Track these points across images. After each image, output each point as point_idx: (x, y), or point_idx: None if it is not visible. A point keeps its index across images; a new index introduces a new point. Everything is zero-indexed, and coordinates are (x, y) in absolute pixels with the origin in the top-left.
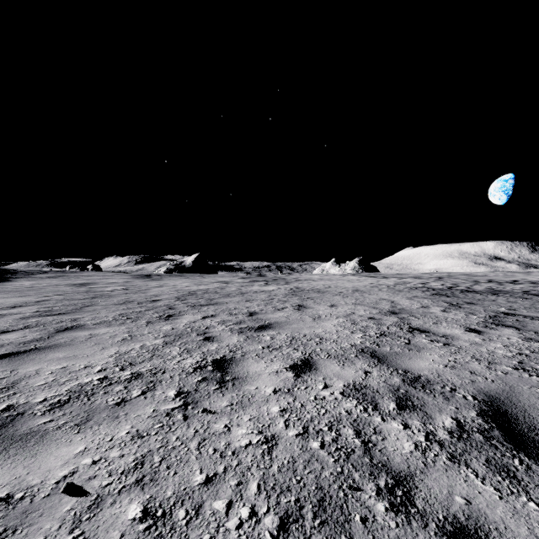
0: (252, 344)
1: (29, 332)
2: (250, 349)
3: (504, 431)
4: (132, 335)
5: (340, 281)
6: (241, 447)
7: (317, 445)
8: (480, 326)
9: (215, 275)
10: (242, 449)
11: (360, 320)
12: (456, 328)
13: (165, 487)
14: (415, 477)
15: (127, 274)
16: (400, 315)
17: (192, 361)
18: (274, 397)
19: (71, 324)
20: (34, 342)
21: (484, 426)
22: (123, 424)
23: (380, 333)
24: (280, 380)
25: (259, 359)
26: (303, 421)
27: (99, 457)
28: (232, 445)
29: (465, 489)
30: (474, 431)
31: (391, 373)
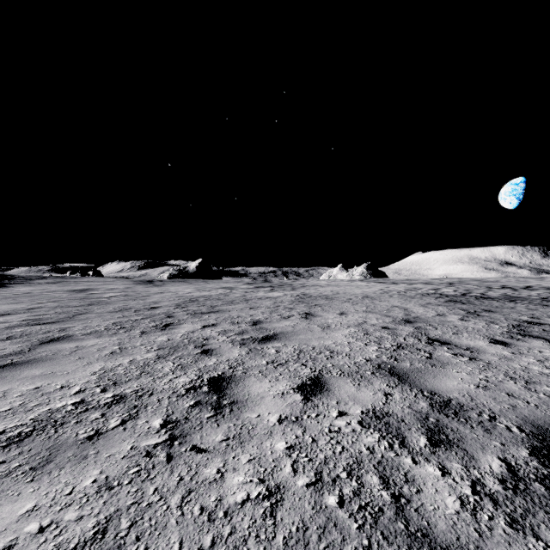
0: (255, 359)
1: (9, 343)
2: (253, 364)
3: None
4: (123, 348)
5: (348, 287)
6: (236, 504)
7: (335, 500)
8: (505, 337)
9: (219, 281)
10: (238, 507)
11: (373, 330)
12: (479, 340)
13: None
14: None
15: (129, 279)
16: (416, 324)
17: (185, 380)
18: (280, 428)
19: (58, 335)
20: (11, 356)
21: (543, 471)
22: (90, 467)
23: (396, 346)
24: (286, 404)
25: (263, 377)
26: (315, 463)
27: (50, 521)
28: (224, 500)
29: None
30: (532, 479)
31: (415, 395)
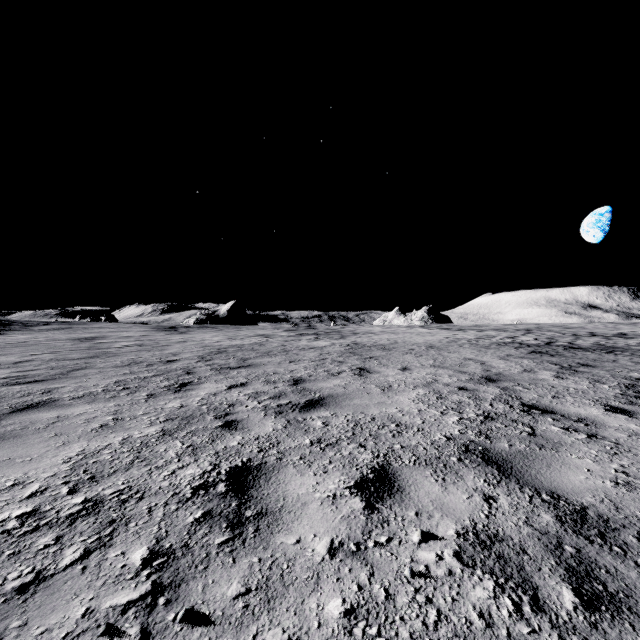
0: (294, 436)
1: None
2: (291, 445)
3: None
4: (118, 418)
5: (408, 335)
6: None
7: None
8: (622, 402)
9: (254, 327)
10: None
11: (447, 392)
12: (590, 406)
13: None
14: None
15: (148, 325)
16: (501, 383)
17: (195, 472)
18: (332, 566)
19: (38, 399)
20: None
21: None
22: None
23: (483, 415)
24: (340, 518)
25: (305, 466)
26: None
27: None
28: None
29: None
30: None
31: (530, 500)
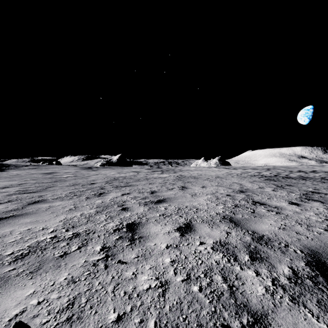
0: (152, 213)
1: (10, 204)
2: (151, 216)
3: (326, 278)
4: (76, 206)
5: (207, 171)
6: (143, 290)
7: (197, 288)
8: (298, 200)
9: (130, 167)
10: (144, 292)
11: (221, 196)
12: (282, 202)
13: (87, 324)
14: (268, 315)
15: (77, 166)
16: (246, 193)
17: (113, 225)
18: (167, 251)
19: (38, 199)
20: (12, 211)
21: (312, 274)
22: (63, 271)
23: (234, 205)
24: (170, 238)
25: (157, 223)
26: (187, 269)
27: (43, 299)
28: (137, 288)
29: (306, 326)
30: (305, 278)
31: (244, 233)
